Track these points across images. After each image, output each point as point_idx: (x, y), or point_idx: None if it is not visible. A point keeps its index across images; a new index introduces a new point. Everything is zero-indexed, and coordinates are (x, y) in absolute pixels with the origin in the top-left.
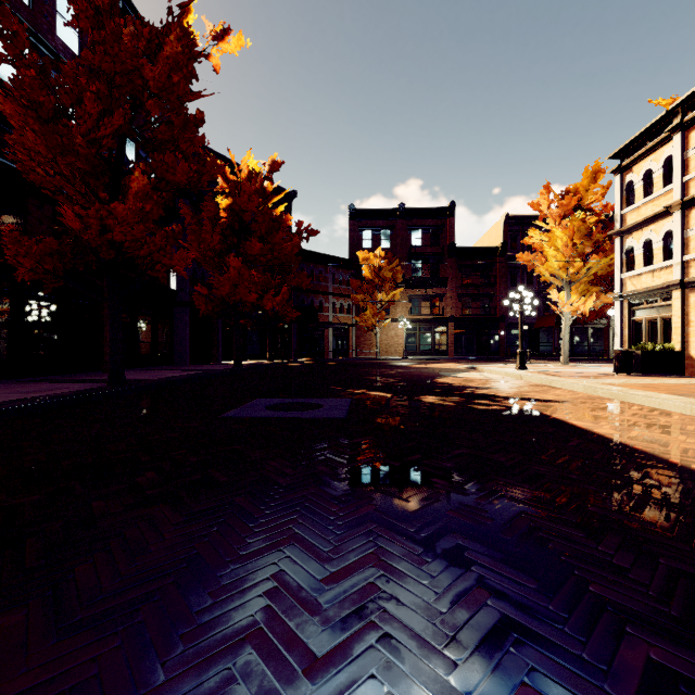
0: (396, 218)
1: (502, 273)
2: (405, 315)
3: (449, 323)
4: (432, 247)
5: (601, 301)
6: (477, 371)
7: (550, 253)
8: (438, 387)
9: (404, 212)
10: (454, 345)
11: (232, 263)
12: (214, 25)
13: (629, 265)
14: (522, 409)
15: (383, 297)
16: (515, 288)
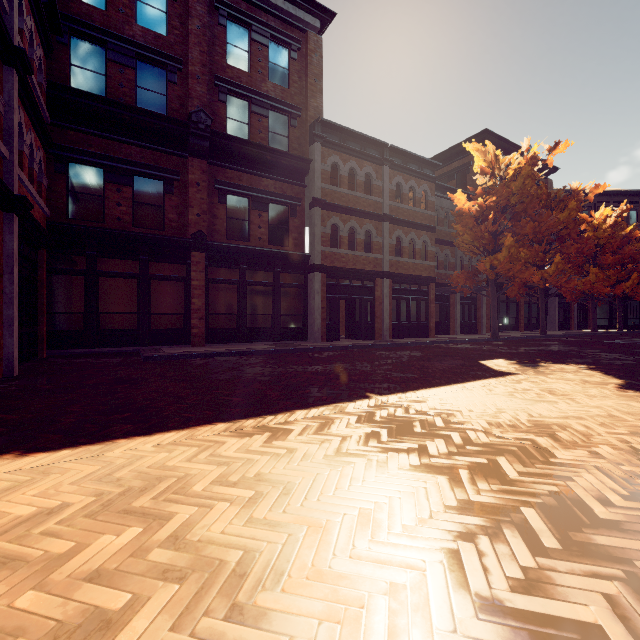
0: None
1: None
2: None
3: None
4: None
5: None
6: None
7: None
8: None
9: None
10: None
11: (591, 271)
12: (591, 187)
13: None
14: None
15: None
16: None
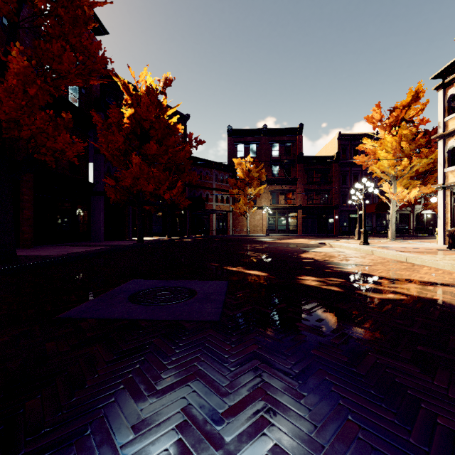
0: (261, 136)
1: (336, 174)
2: (267, 204)
3: (298, 210)
4: (286, 156)
5: (421, 191)
6: (328, 246)
7: (382, 155)
8: (307, 263)
9: (266, 131)
10: (302, 226)
11: (134, 160)
12: None
13: (450, 162)
14: (429, 300)
15: (252, 191)
16: (345, 185)
